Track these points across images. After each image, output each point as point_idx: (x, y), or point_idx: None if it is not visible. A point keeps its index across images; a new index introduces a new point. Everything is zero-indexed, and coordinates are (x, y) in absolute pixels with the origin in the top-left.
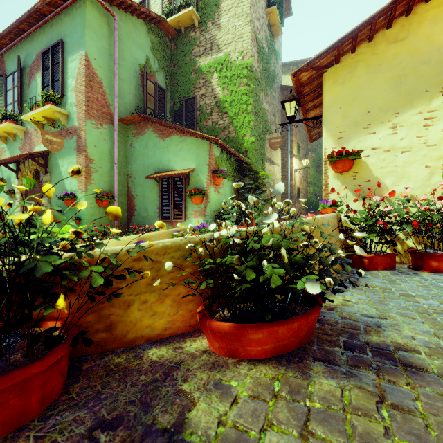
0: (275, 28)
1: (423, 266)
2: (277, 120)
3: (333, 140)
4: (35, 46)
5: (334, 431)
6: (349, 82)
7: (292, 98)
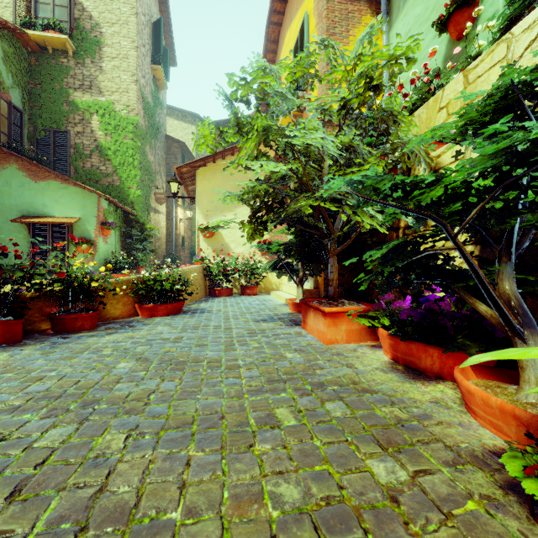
0: (160, 82)
1: (245, 293)
2: (162, 169)
3: (203, 216)
4: None
5: (183, 319)
6: (212, 180)
7: (176, 181)
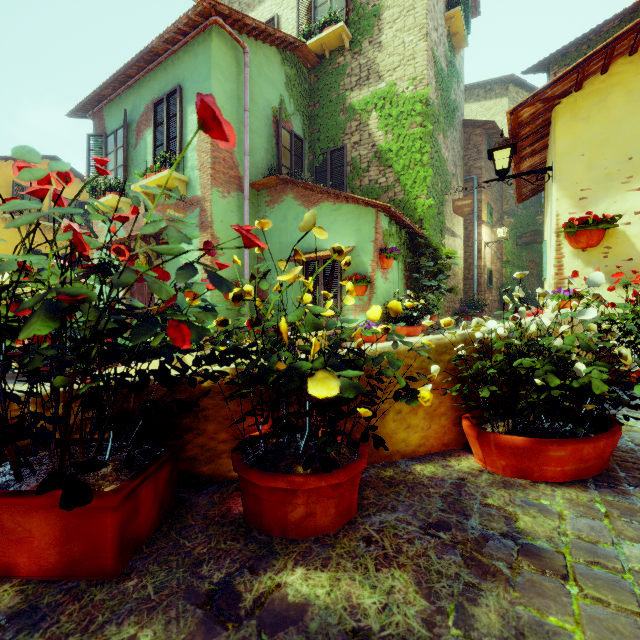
0: (457, 39)
1: None
2: (458, 171)
3: (572, 202)
4: (144, 95)
5: None
6: (597, 116)
7: (505, 144)
